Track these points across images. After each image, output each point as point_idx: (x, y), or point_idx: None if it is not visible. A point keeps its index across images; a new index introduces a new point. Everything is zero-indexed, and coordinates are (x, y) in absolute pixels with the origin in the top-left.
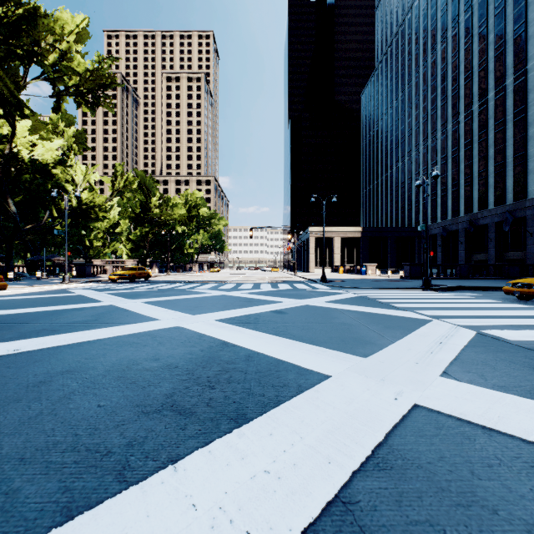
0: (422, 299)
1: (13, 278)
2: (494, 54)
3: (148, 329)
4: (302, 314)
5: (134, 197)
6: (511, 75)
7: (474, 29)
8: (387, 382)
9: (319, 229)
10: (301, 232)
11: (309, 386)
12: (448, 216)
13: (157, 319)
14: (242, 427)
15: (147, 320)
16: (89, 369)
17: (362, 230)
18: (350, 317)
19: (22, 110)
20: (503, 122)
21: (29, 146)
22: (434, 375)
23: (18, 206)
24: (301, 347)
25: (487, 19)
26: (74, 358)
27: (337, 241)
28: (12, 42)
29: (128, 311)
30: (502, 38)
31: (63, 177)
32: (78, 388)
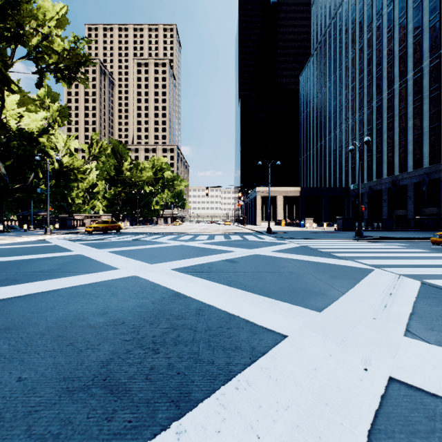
0: (358, 248)
1: (3, 230)
2: (412, 41)
3: (106, 278)
4: (252, 263)
5: (108, 161)
6: (428, 58)
7: (395, 20)
8: (350, 344)
9: (264, 189)
10: (249, 191)
11: (263, 349)
12: (373, 178)
13: (117, 269)
14: (183, 418)
15: (107, 269)
16: (30, 325)
17: (301, 190)
18: (297, 266)
19: (8, 85)
20: (420, 98)
21: (17, 117)
22: (398, 335)
23: (10, 169)
24: (253, 299)
25: (407, 11)
26: (20, 312)
27: (280, 199)
28: (0, 26)
29: (93, 260)
30: (420, 27)
31: (49, 145)
32: (6, 352)
